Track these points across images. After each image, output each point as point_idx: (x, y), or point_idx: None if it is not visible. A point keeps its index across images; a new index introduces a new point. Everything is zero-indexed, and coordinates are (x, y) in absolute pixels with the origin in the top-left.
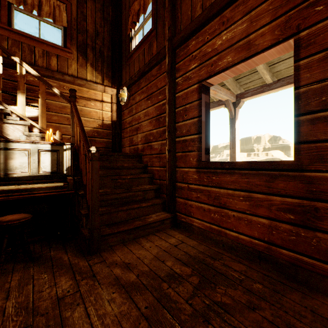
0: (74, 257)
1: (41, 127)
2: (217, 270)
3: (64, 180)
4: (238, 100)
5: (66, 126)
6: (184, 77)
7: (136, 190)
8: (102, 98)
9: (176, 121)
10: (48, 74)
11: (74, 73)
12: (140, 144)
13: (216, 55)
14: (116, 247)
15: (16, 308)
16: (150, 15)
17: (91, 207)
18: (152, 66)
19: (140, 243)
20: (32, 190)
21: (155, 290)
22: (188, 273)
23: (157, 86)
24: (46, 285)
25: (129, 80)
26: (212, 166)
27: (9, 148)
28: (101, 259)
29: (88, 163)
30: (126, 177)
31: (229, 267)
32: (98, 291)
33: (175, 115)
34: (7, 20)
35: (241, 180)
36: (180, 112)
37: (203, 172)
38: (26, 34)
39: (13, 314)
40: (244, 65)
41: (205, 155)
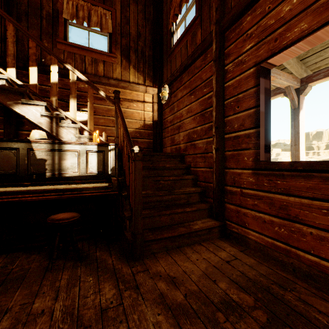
0: (117, 260)
1: (89, 129)
2: (291, 307)
3: (109, 181)
4: (303, 85)
5: (111, 128)
6: (235, 62)
7: (179, 193)
8: (144, 98)
9: (225, 115)
10: (96, 79)
11: (118, 77)
12: (182, 143)
13: (281, 25)
14: (159, 255)
15: (63, 312)
16: (194, 3)
17: (134, 210)
18: (196, 57)
19: (185, 253)
20: (81, 190)
21: (208, 321)
22: (249, 303)
23: (202, 78)
24: (91, 290)
25: (170, 77)
26: (276, 167)
27: (63, 150)
28: (144, 267)
29: (131, 164)
30: (169, 178)
31: (310, 304)
32: (142, 308)
33: (224, 107)
34: (64, 35)
35: (323, 186)
36: (230, 104)
37: (262, 174)
38: (78, 45)
39: (59, 320)
40: (328, 30)
41: (264, 153)
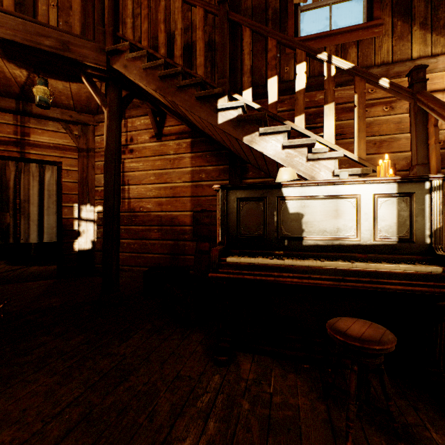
0: None
1: (358, 157)
2: None
3: (429, 259)
4: None
5: (372, 157)
6: None
7: None
8: None
9: None
10: (344, 78)
11: (386, 58)
12: None
13: None
14: None
15: None
16: None
17: None
18: None
19: None
20: (377, 276)
21: None
22: None
23: None
24: None
25: None
26: None
27: (329, 196)
28: None
29: None
30: None
31: None
32: None
33: None
34: (293, 31)
35: None
36: None
37: None
38: (315, 34)
39: None
40: None
41: None
